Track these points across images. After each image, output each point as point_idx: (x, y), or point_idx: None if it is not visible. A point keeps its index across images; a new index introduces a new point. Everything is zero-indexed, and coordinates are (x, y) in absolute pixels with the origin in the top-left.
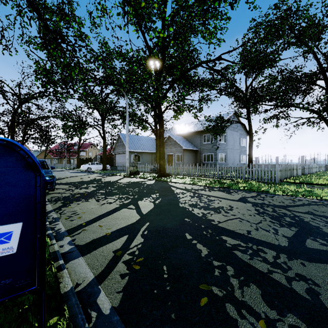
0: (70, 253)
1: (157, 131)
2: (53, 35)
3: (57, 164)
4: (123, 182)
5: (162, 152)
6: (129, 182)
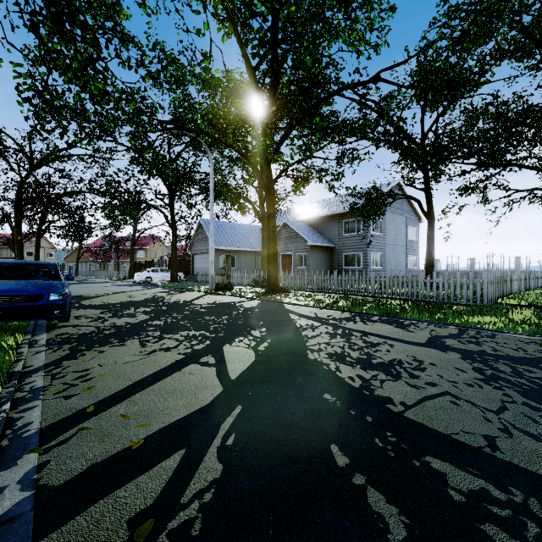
0: (4, 529)
1: (263, 215)
2: (46, 4)
3: (98, 271)
4: (203, 303)
5: (272, 251)
6: (213, 304)
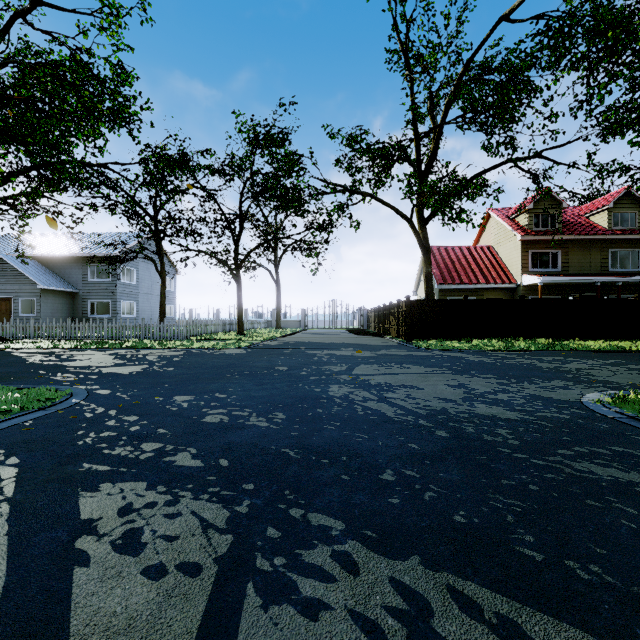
0: None
1: None
2: None
3: None
4: None
5: None
6: None
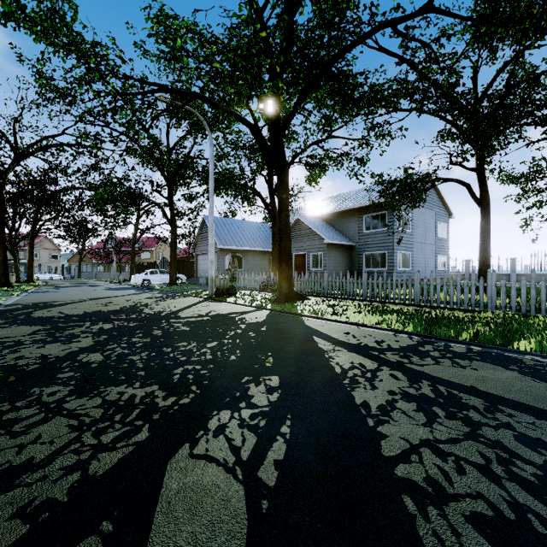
0: None
1: (274, 208)
2: None
3: (101, 273)
4: (191, 315)
5: (285, 246)
6: (205, 317)
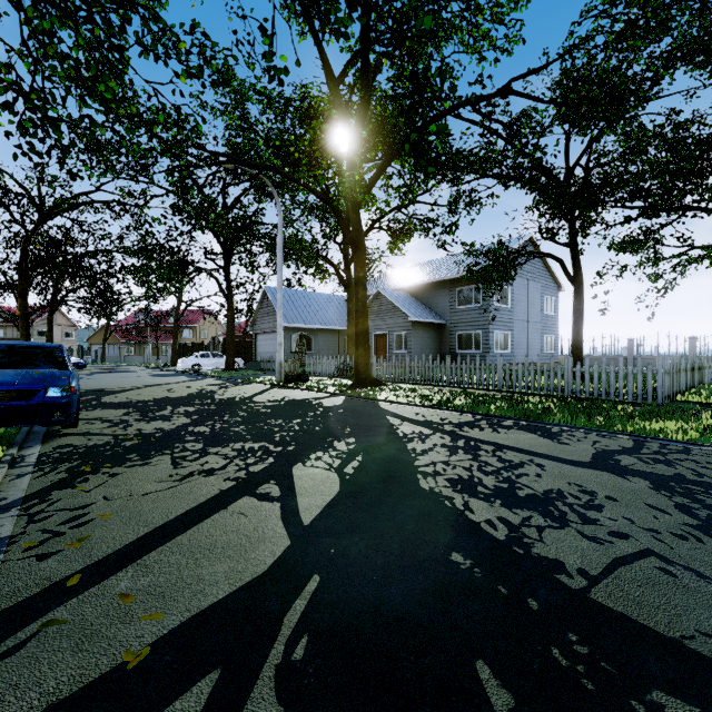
0: None
1: (350, 281)
2: None
3: (132, 356)
4: (267, 400)
5: (362, 328)
6: (282, 402)
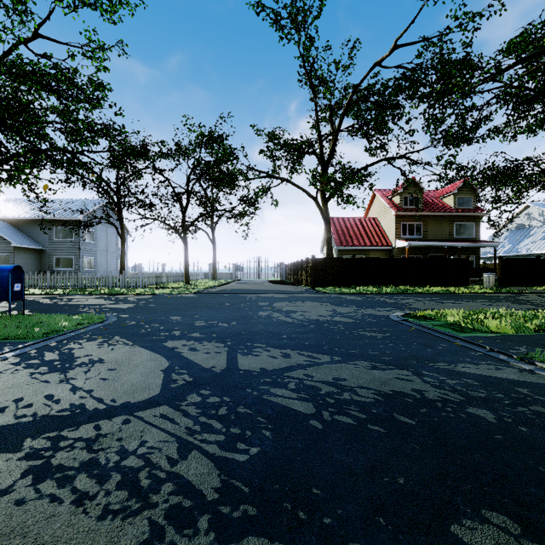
0: None
1: None
2: None
3: None
4: None
5: None
6: None
